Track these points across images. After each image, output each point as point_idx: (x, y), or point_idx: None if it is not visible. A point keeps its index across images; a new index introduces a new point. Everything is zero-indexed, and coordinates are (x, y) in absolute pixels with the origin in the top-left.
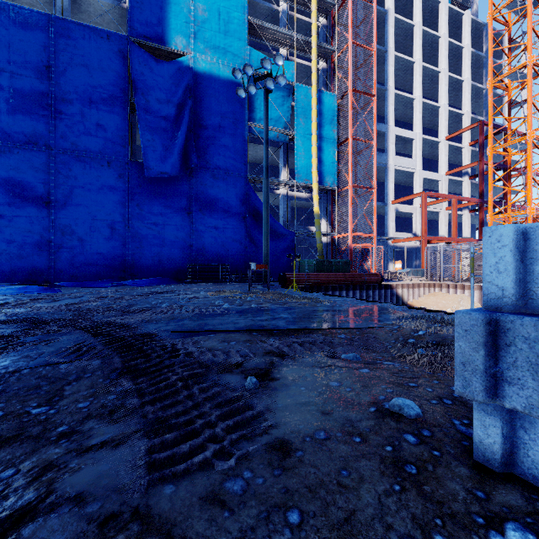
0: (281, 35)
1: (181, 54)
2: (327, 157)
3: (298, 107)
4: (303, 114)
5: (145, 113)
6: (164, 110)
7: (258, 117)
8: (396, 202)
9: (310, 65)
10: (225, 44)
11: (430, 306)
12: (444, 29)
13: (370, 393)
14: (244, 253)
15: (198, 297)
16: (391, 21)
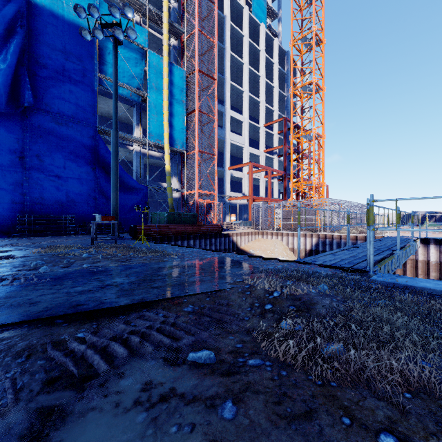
0: (134, 0)
1: None
2: (177, 122)
3: (151, 72)
4: (156, 80)
5: None
6: None
7: (110, 71)
8: (231, 168)
9: (162, 38)
10: None
11: (256, 250)
12: (262, 45)
13: None
14: (93, 205)
15: (12, 257)
16: (227, 26)
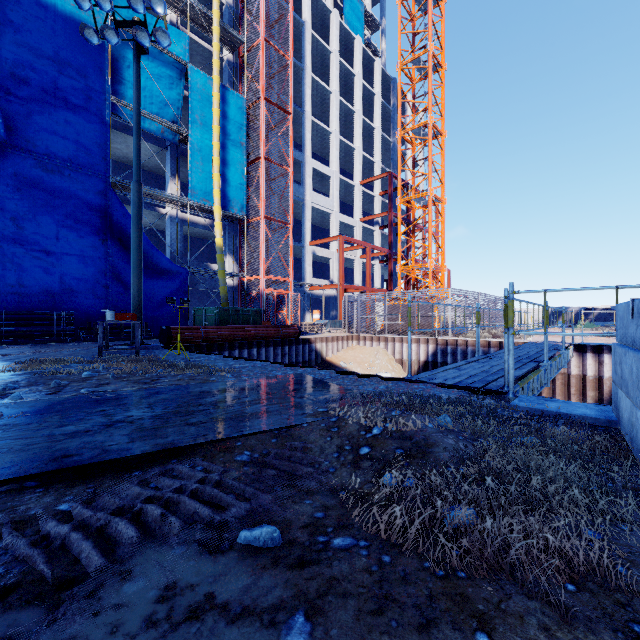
0: None
1: None
2: (233, 175)
3: (193, 98)
4: (201, 111)
5: None
6: None
7: (130, 94)
8: (313, 244)
9: (211, 49)
10: None
11: (349, 362)
12: (358, 68)
13: None
14: (104, 296)
15: None
16: (308, 36)
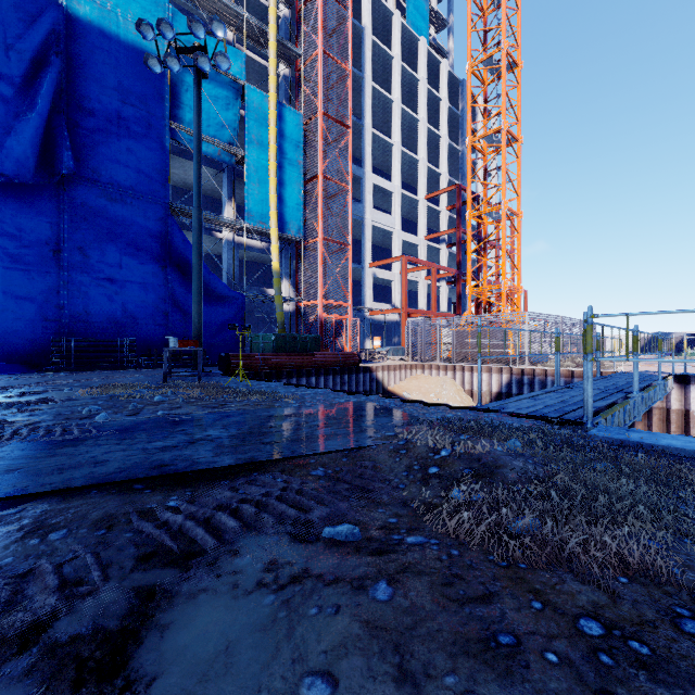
0: (225, 8)
1: None
2: (290, 195)
3: (250, 118)
4: (257, 130)
5: None
6: (0, 62)
7: (188, 118)
8: (374, 265)
9: (267, 65)
10: None
11: (413, 392)
12: (423, 72)
13: None
14: (163, 323)
15: (52, 400)
16: (368, 42)
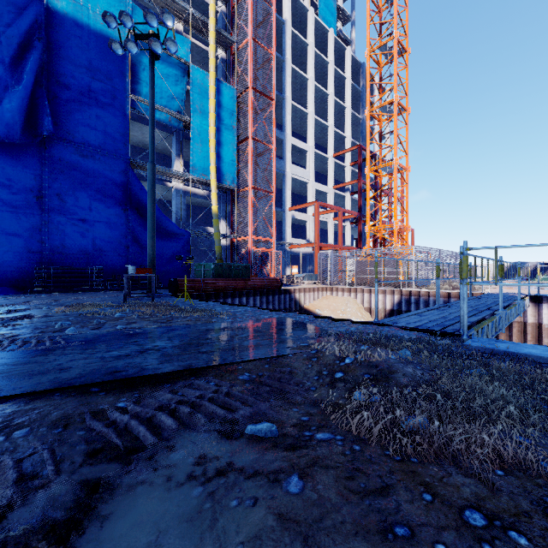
0: (174, 4)
1: None
2: (226, 153)
3: (194, 91)
4: (200, 101)
5: None
6: None
7: (145, 91)
8: (293, 209)
9: (208, 50)
10: None
11: (324, 309)
12: (332, 56)
13: None
14: (125, 254)
15: (32, 317)
16: (288, 32)
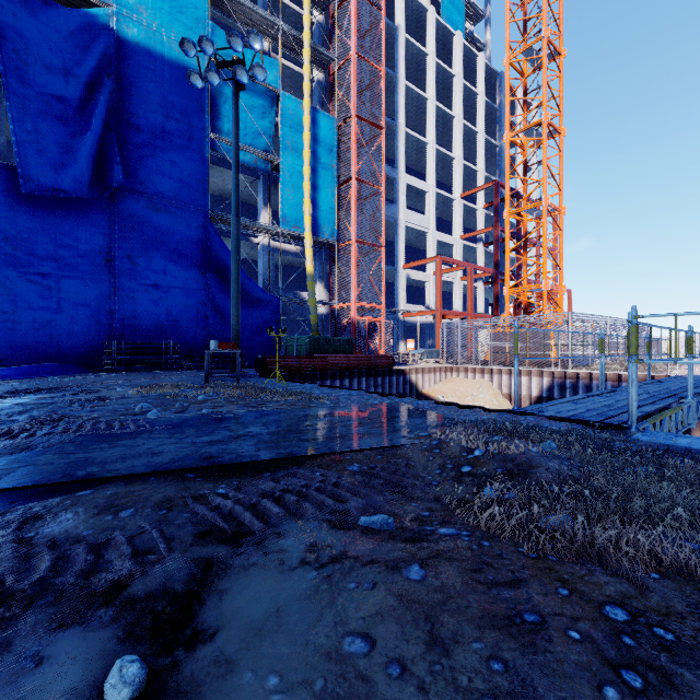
0: (261, 19)
1: (93, 2)
2: (324, 199)
3: (285, 125)
4: (292, 137)
5: (20, 83)
6: (60, 87)
7: (226, 128)
8: (407, 267)
9: (301, 72)
10: (172, 7)
11: (448, 395)
12: (458, 67)
13: (456, 686)
14: (204, 326)
15: (107, 398)
16: (402, 41)
